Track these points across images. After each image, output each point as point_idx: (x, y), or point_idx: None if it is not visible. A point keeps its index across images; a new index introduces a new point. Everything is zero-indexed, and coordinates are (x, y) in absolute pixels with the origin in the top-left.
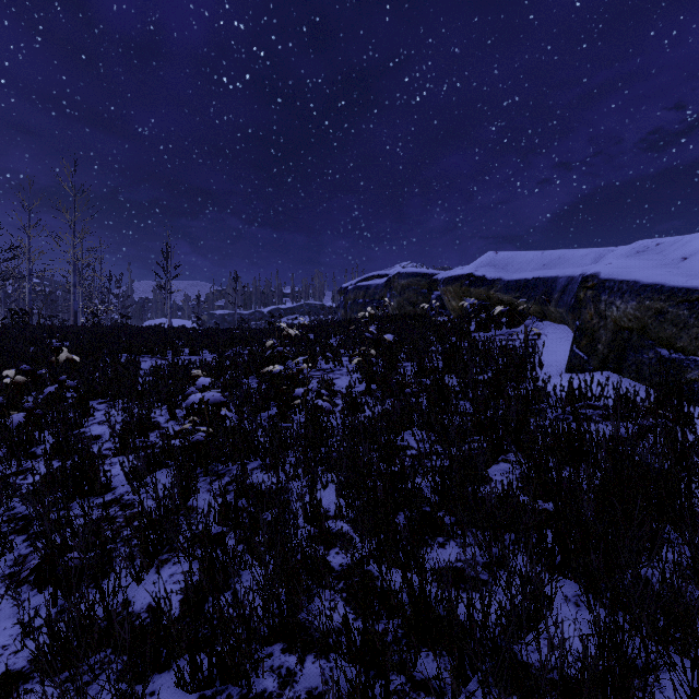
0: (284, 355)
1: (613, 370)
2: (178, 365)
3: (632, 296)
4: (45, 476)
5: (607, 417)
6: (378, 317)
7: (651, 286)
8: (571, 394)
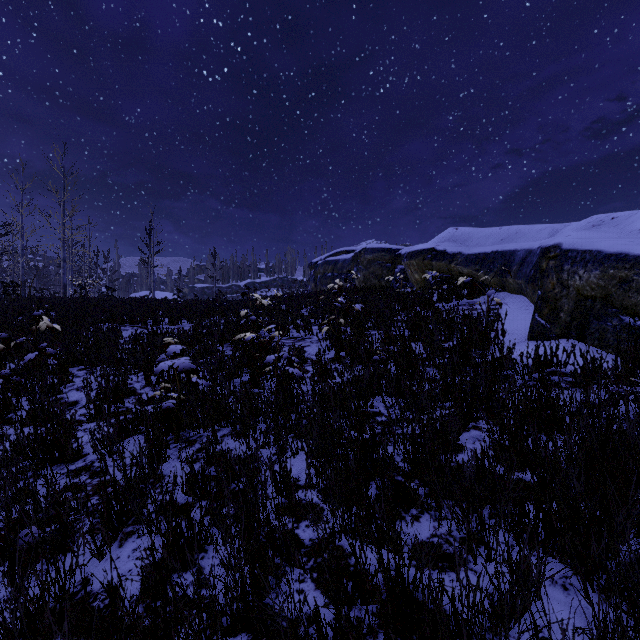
0: (257, 324)
1: (575, 338)
2: (157, 333)
3: (596, 265)
4: (13, 444)
5: (575, 384)
6: (346, 289)
7: (615, 255)
8: (537, 361)
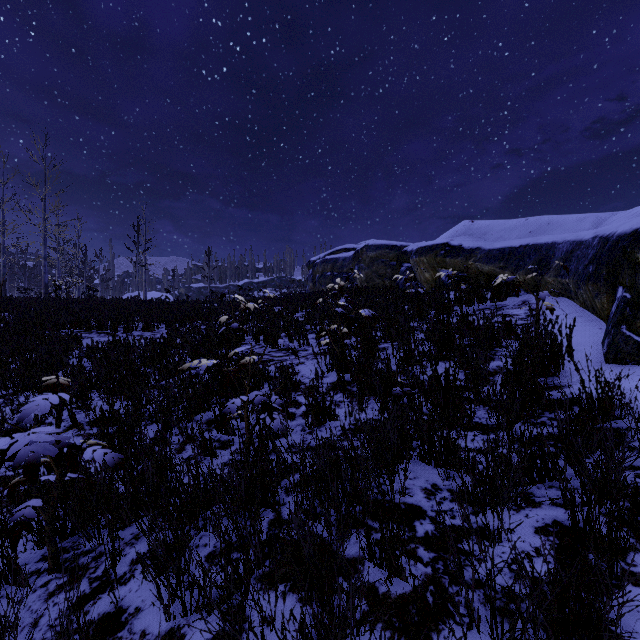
0: (243, 332)
1: None
2: (118, 344)
3: None
4: None
5: None
6: (346, 289)
7: None
8: None
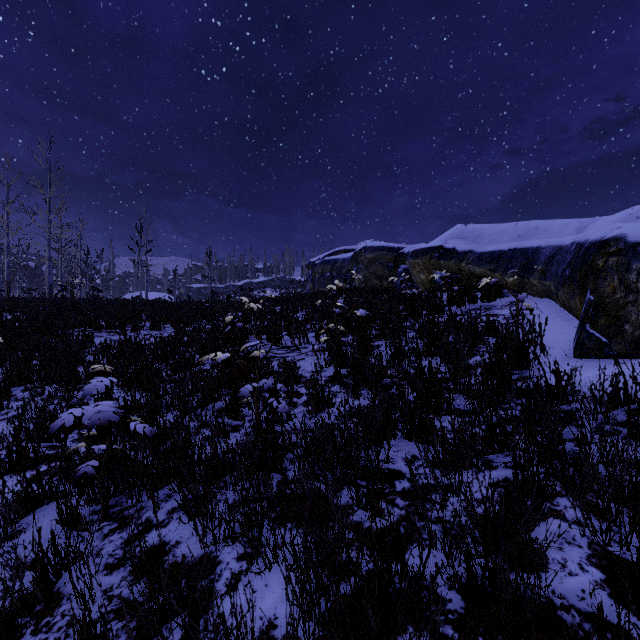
0: (246, 331)
1: None
2: (130, 342)
3: None
4: None
5: None
6: (345, 290)
7: None
8: (614, 395)
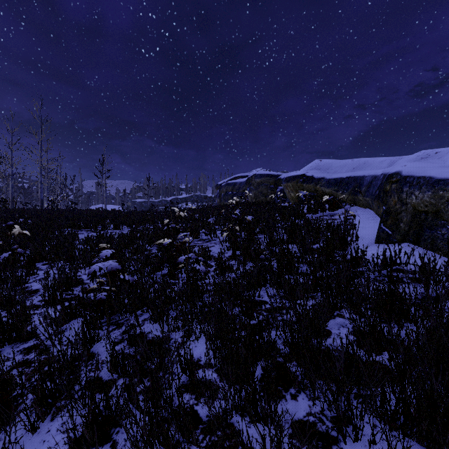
0: (177, 229)
1: (412, 242)
2: (103, 236)
3: (428, 188)
4: None
5: (415, 279)
6: (241, 203)
7: (443, 180)
8: (385, 261)
